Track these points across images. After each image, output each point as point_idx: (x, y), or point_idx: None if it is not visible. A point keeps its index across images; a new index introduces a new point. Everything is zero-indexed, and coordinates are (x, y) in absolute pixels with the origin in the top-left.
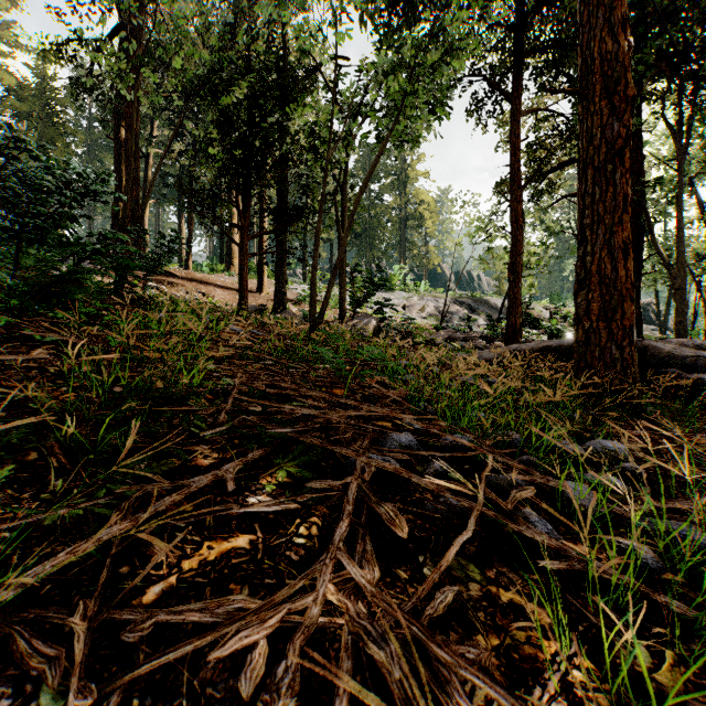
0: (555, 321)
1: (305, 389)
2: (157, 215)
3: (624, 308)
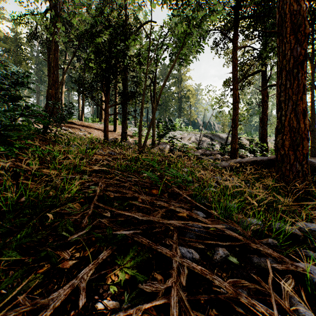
0: (252, 145)
1: (136, 194)
2: (68, 96)
3: (303, 144)
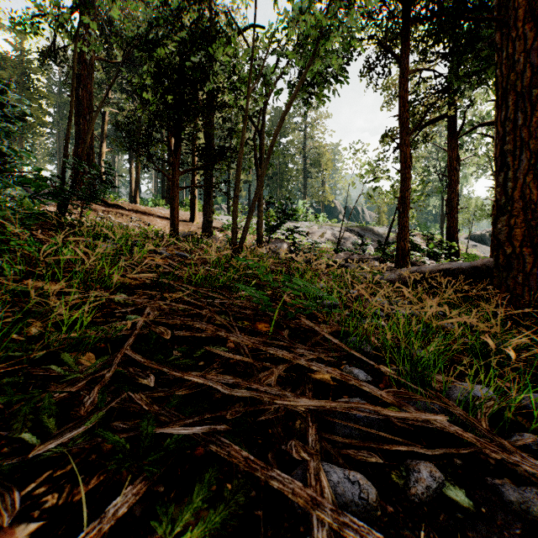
0: (432, 245)
1: (223, 333)
2: (113, 162)
3: None
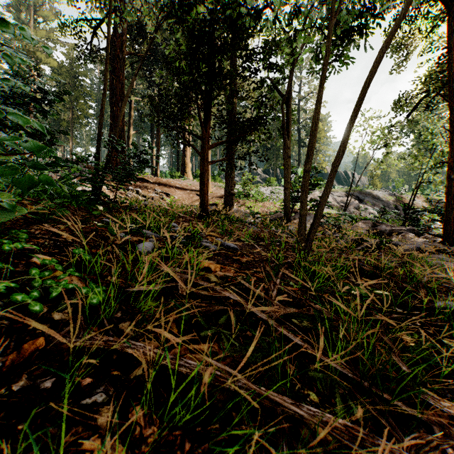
0: None
1: None
2: (138, 142)
3: None
